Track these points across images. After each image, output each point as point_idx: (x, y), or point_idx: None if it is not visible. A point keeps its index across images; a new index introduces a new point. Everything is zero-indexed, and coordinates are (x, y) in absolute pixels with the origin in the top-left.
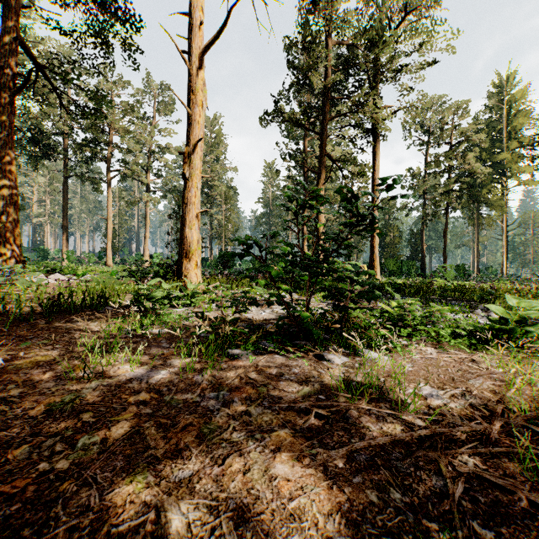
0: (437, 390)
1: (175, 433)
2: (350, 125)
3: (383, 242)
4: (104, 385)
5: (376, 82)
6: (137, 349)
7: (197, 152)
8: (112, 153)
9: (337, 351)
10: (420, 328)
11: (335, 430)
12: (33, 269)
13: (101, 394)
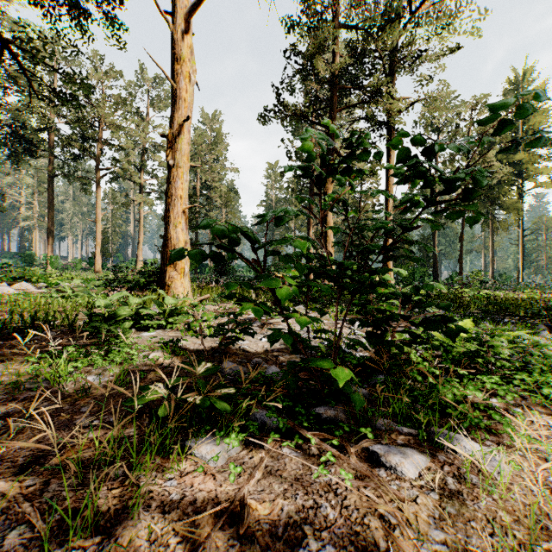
0: None
1: None
2: (361, 118)
3: None
4: None
5: (390, 71)
6: (22, 433)
7: (184, 135)
8: (101, 150)
9: (393, 431)
10: (517, 376)
11: None
12: None
13: None
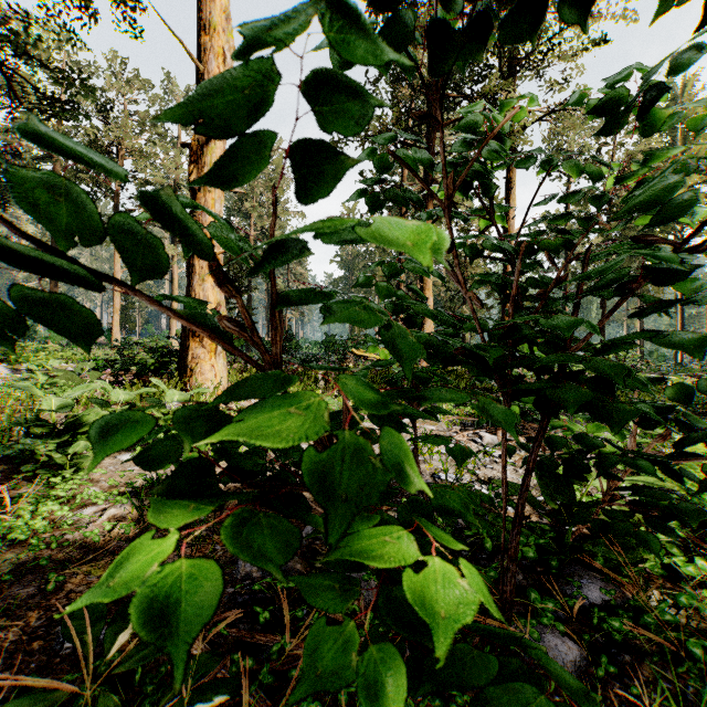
0: None
1: None
2: None
3: None
4: None
5: (510, 73)
6: None
7: (216, 143)
8: (119, 185)
9: None
10: None
11: None
12: None
13: None
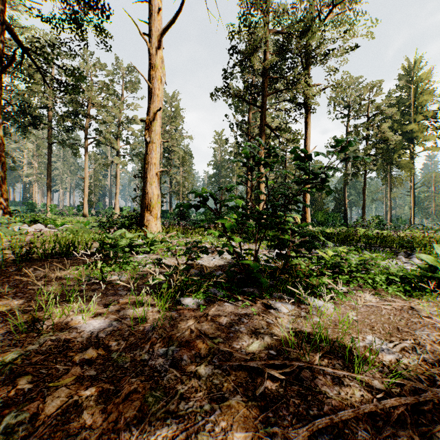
0: (386, 342)
1: (116, 404)
2: (286, 100)
3: (312, 197)
4: (52, 340)
5: (308, 64)
6: (95, 297)
7: (157, 120)
8: (88, 123)
9: (282, 298)
10: (357, 275)
11: (290, 396)
12: (19, 220)
13: (47, 351)
